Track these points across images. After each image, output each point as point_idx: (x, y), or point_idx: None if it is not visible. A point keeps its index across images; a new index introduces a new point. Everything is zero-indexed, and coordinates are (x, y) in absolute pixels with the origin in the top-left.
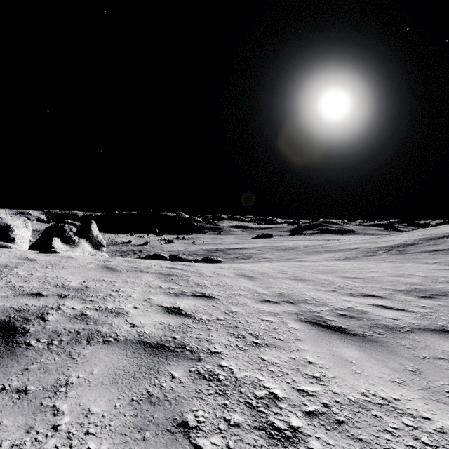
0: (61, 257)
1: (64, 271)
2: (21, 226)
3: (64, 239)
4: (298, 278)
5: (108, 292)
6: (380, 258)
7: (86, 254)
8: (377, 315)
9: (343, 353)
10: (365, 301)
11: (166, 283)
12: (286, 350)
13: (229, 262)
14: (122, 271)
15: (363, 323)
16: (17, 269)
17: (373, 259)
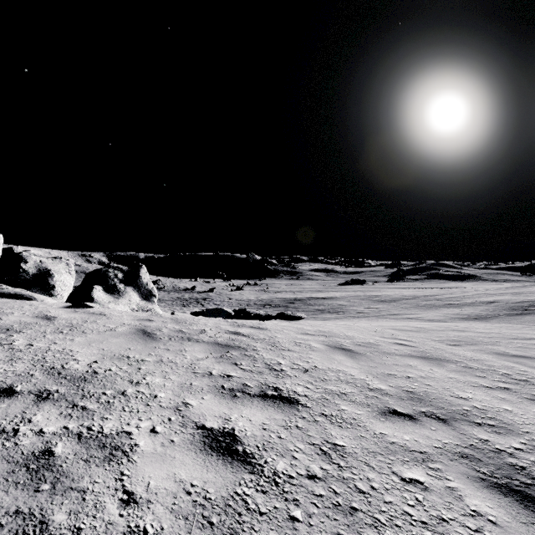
0: (91, 313)
1: (80, 338)
2: (63, 271)
3: (108, 288)
4: (427, 355)
5: (122, 387)
6: None
7: (133, 306)
8: None
9: None
10: None
11: (221, 363)
12: None
13: (311, 317)
14: (162, 338)
15: None
16: (17, 335)
17: (528, 321)
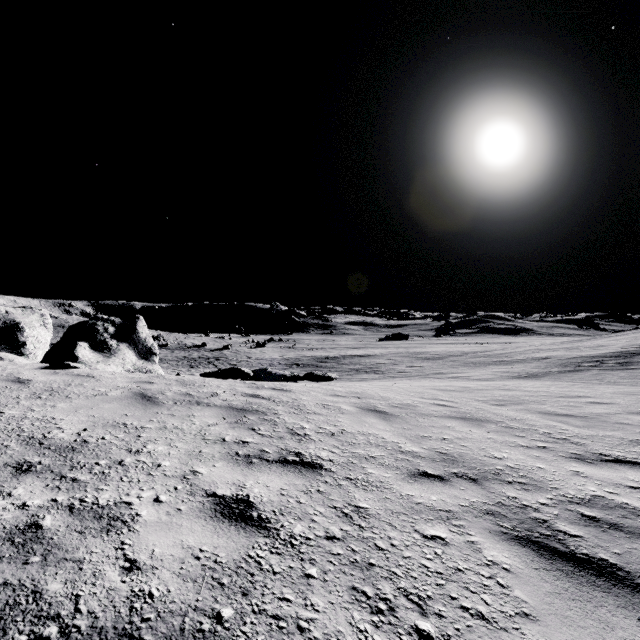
0: (76, 375)
1: (64, 404)
2: (36, 324)
3: (96, 344)
4: (467, 415)
5: (118, 456)
6: (590, 376)
7: (128, 367)
8: None
9: None
10: (617, 476)
11: (236, 429)
12: None
13: (345, 378)
14: (165, 403)
15: None
16: None
17: (579, 378)
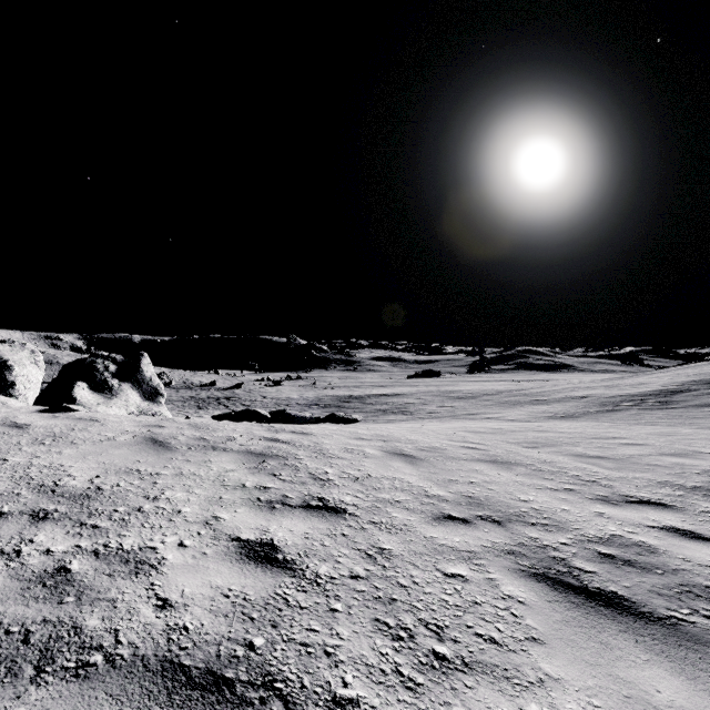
0: (78, 419)
1: (70, 450)
2: (27, 361)
3: (95, 384)
4: (497, 458)
5: (137, 503)
6: (629, 416)
7: (131, 409)
8: (680, 557)
9: (648, 687)
10: (638, 517)
11: (256, 475)
12: (514, 682)
13: (370, 419)
14: (179, 448)
15: (659, 583)
16: None
17: (617, 418)
